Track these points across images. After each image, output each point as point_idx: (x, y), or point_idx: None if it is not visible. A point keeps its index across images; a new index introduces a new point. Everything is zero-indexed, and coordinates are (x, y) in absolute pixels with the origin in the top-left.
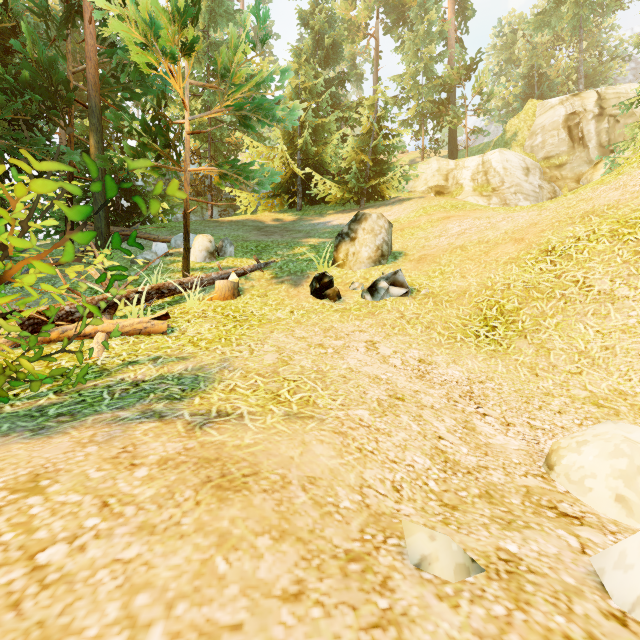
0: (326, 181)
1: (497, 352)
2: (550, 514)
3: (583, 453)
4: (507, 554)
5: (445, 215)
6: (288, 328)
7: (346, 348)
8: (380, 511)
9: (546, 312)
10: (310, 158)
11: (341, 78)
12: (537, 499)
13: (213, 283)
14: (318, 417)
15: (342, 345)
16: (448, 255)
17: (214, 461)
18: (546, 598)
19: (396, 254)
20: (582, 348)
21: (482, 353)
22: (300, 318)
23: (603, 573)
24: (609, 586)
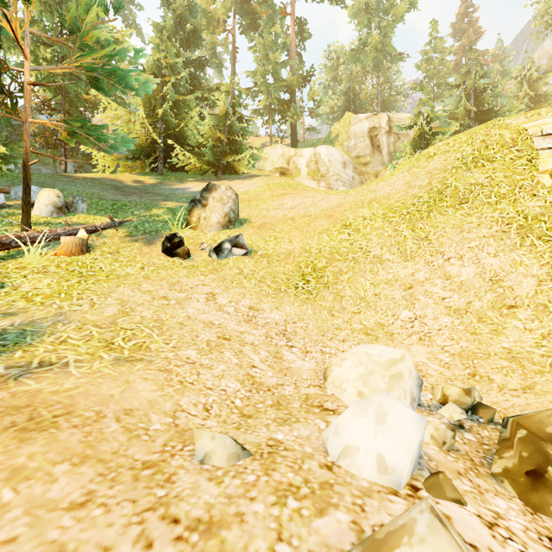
0: (186, 151)
1: (309, 299)
2: (316, 410)
3: (343, 366)
4: (274, 441)
5: (283, 192)
6: (136, 283)
7: (188, 299)
8: (187, 428)
9: (343, 270)
10: (171, 128)
11: (201, 62)
12: (312, 402)
13: (59, 238)
14: (148, 359)
15: (185, 297)
16: (282, 224)
17: (24, 408)
18: (288, 464)
19: (242, 221)
20: (362, 295)
21: (298, 300)
22: (149, 274)
23: (327, 441)
24: (329, 448)
